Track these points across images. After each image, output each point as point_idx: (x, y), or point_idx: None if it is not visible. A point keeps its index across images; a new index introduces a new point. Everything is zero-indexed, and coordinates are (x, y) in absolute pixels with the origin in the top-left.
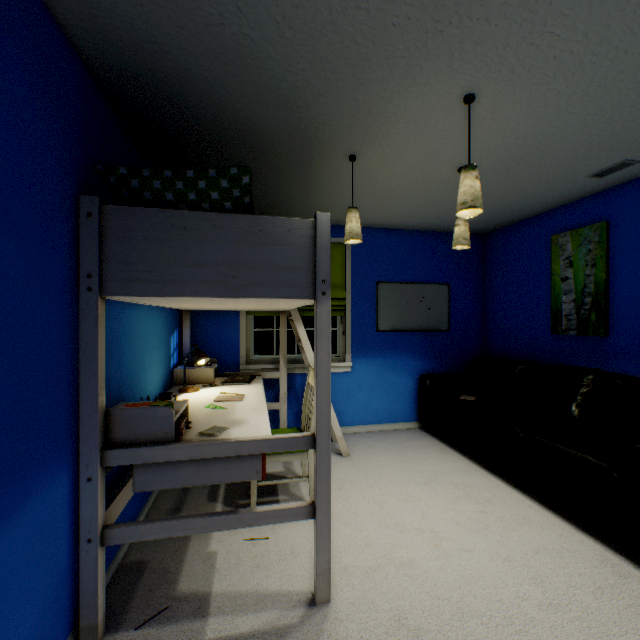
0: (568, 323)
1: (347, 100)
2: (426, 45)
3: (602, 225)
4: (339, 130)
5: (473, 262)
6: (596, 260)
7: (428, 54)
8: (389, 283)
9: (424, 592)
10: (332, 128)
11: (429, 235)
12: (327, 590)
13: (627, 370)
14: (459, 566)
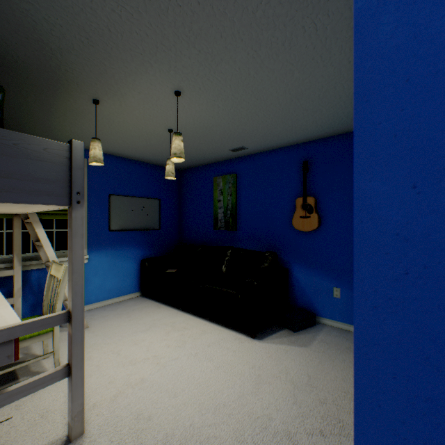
0: (221, 224)
1: (97, 62)
2: (156, 54)
3: (234, 175)
4: (87, 79)
5: (174, 187)
6: (232, 192)
7: (157, 60)
8: (119, 196)
9: (152, 393)
10: (81, 75)
11: (148, 166)
12: (82, 426)
13: (243, 246)
14: (172, 369)
